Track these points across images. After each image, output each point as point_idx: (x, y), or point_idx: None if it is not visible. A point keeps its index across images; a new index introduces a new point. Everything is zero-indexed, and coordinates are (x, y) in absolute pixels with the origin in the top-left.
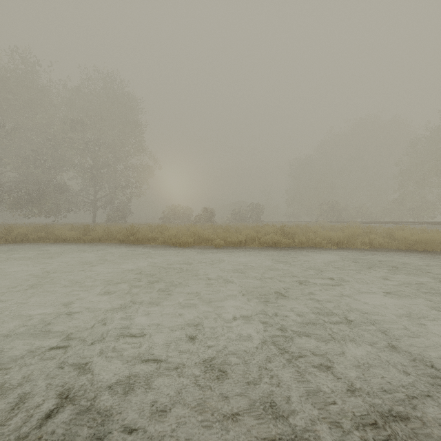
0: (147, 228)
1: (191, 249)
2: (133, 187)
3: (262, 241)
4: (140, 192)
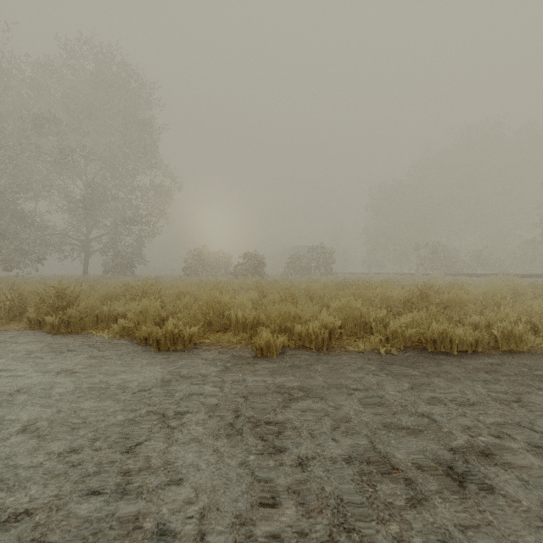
0: (117, 289)
1: (181, 365)
2: (143, 222)
3: (393, 332)
4: (154, 230)
